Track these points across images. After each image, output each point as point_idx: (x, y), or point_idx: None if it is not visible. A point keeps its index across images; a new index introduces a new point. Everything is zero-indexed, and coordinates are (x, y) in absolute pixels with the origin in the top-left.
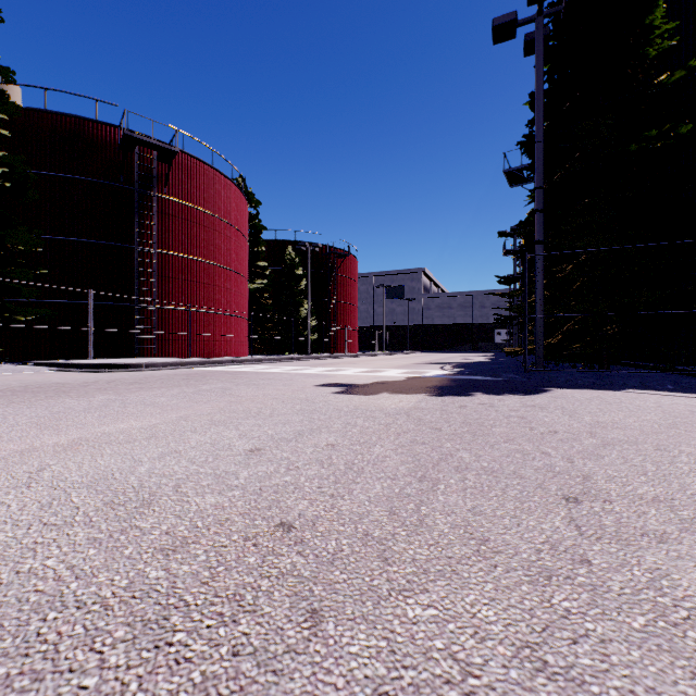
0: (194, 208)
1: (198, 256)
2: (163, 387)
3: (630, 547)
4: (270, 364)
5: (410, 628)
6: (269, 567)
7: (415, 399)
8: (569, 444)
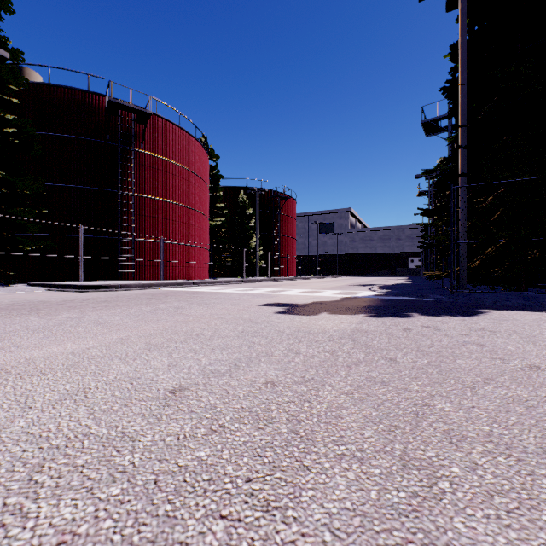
0: (165, 160)
1: (168, 198)
2: (125, 306)
3: None
4: (224, 286)
5: None
6: None
7: (356, 320)
8: None
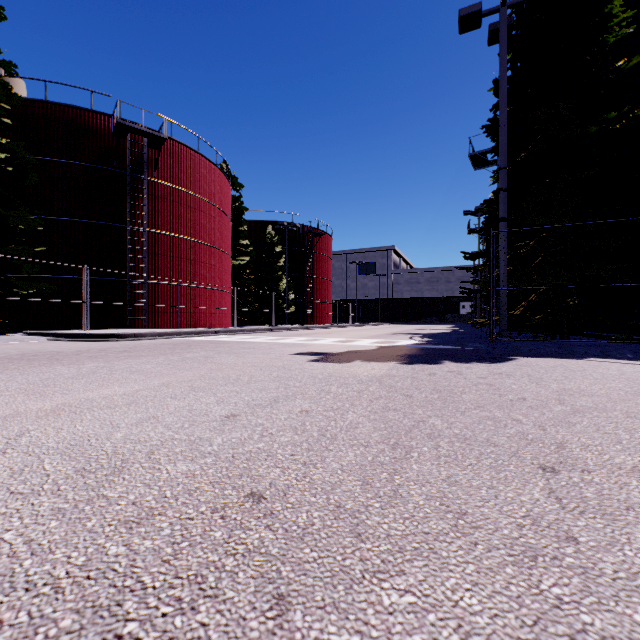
0: (181, 190)
1: (185, 234)
2: (150, 355)
3: (617, 523)
4: (251, 335)
5: (386, 619)
6: (235, 543)
7: (387, 367)
8: (539, 411)
